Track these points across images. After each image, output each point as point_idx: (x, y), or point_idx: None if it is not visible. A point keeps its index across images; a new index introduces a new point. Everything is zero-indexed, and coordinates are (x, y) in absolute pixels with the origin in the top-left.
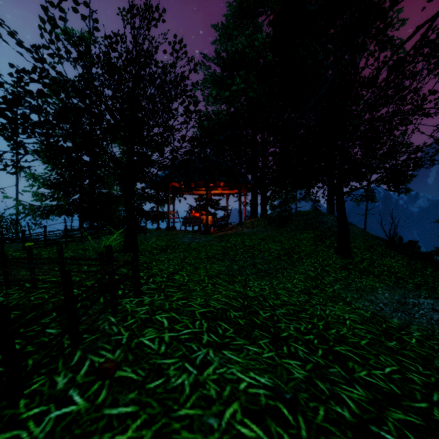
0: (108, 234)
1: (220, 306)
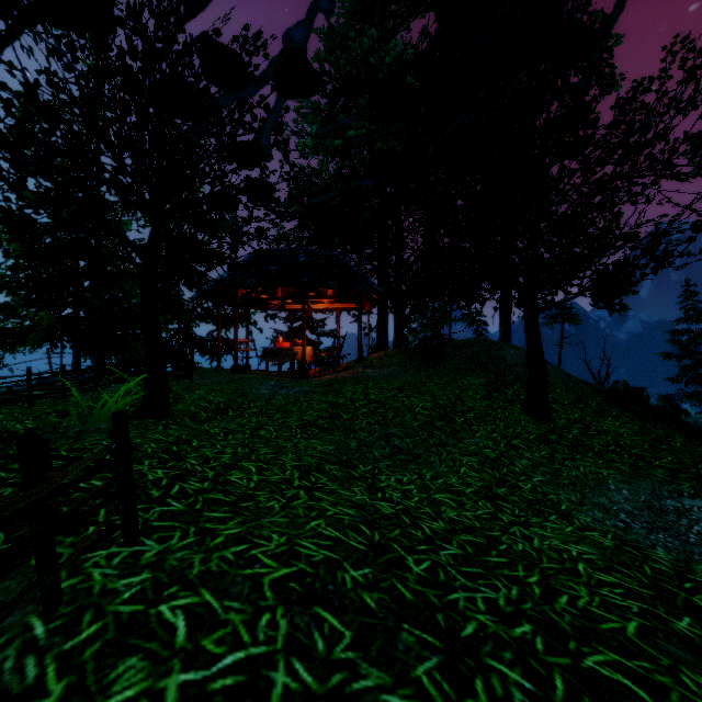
0: (118, 381)
1: (322, 553)
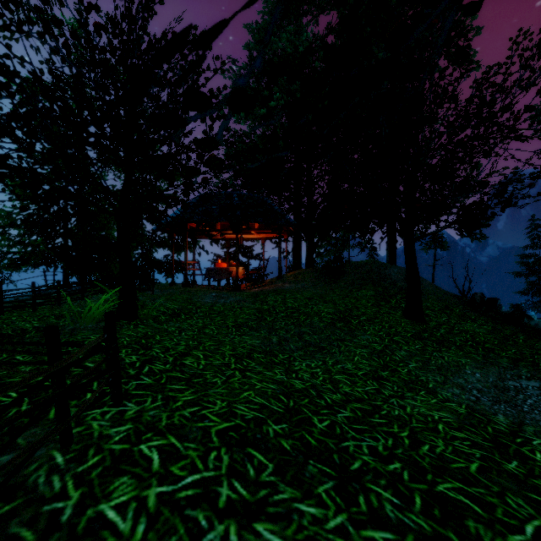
0: (99, 292)
1: (252, 414)
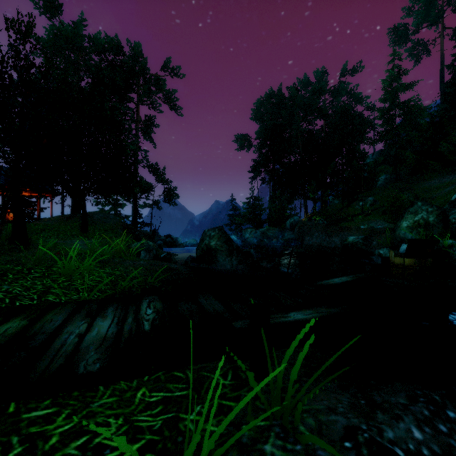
0: None
1: None
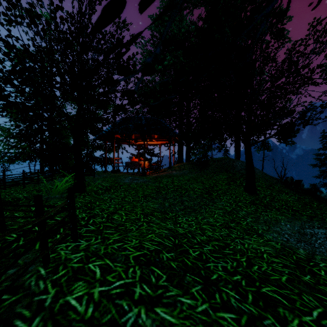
0: (62, 176)
1: (153, 247)
